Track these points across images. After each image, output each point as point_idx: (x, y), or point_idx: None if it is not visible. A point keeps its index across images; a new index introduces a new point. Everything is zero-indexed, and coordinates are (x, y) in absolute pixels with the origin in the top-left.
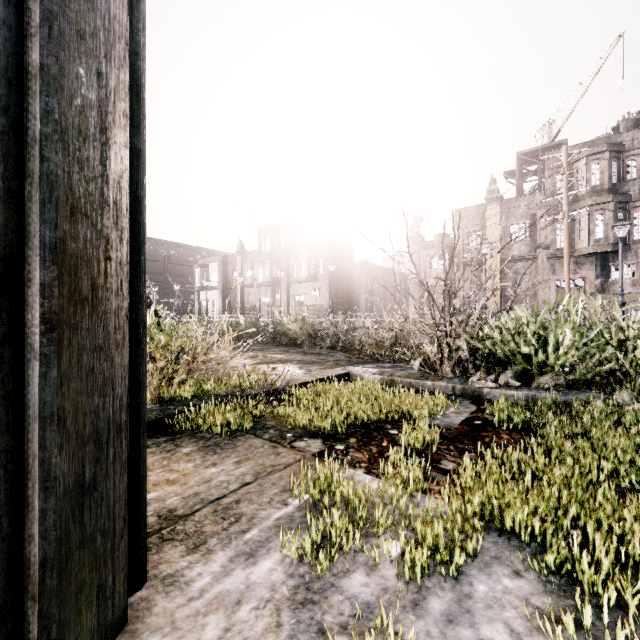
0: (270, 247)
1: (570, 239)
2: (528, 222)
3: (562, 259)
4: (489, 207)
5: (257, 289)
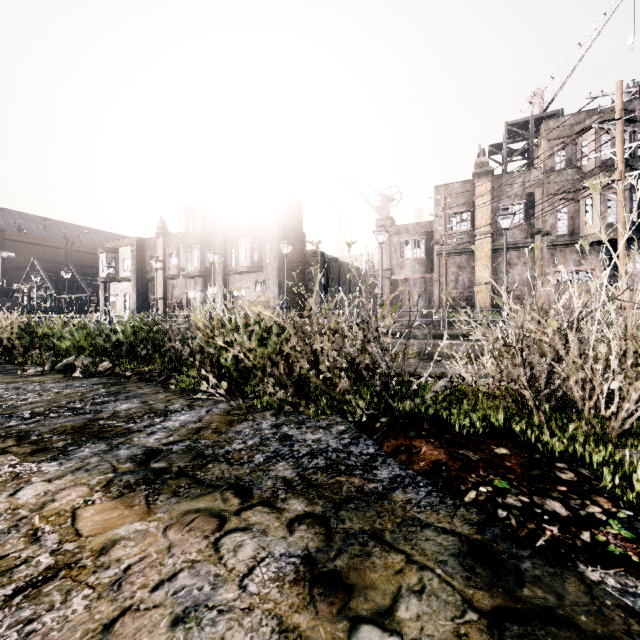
0: (201, 228)
1: (574, 224)
2: (523, 203)
3: (564, 248)
4: (478, 183)
5: (184, 281)
